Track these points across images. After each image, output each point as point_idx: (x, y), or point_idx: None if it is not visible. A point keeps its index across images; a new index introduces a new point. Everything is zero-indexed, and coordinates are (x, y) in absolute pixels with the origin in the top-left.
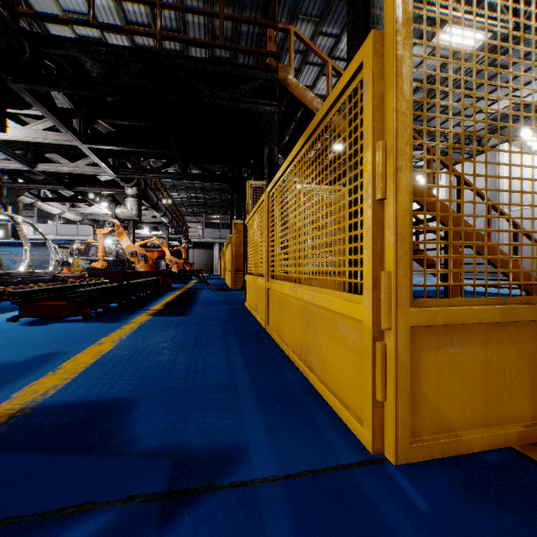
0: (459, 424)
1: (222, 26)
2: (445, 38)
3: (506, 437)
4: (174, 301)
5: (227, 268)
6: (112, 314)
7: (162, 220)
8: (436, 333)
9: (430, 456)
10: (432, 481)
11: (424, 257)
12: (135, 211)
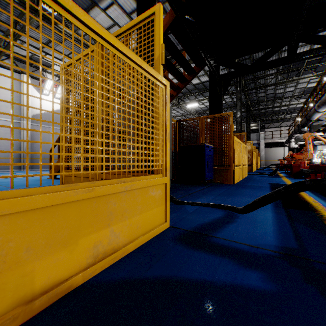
0: None
1: None
2: None
3: None
4: None
5: None
6: None
7: None
8: None
9: None
10: None
11: None
12: None
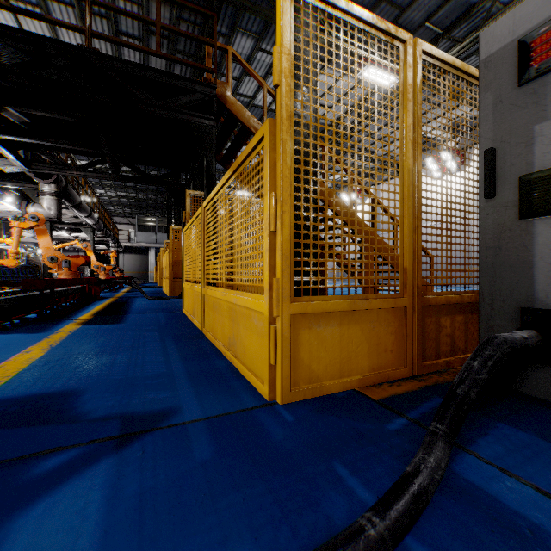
0: (324, 377)
1: (159, 35)
2: (367, 75)
3: (352, 383)
4: (105, 310)
5: (164, 276)
6: (32, 325)
7: (86, 221)
8: (309, 319)
9: (304, 397)
10: (301, 409)
11: (301, 269)
12: (54, 211)
